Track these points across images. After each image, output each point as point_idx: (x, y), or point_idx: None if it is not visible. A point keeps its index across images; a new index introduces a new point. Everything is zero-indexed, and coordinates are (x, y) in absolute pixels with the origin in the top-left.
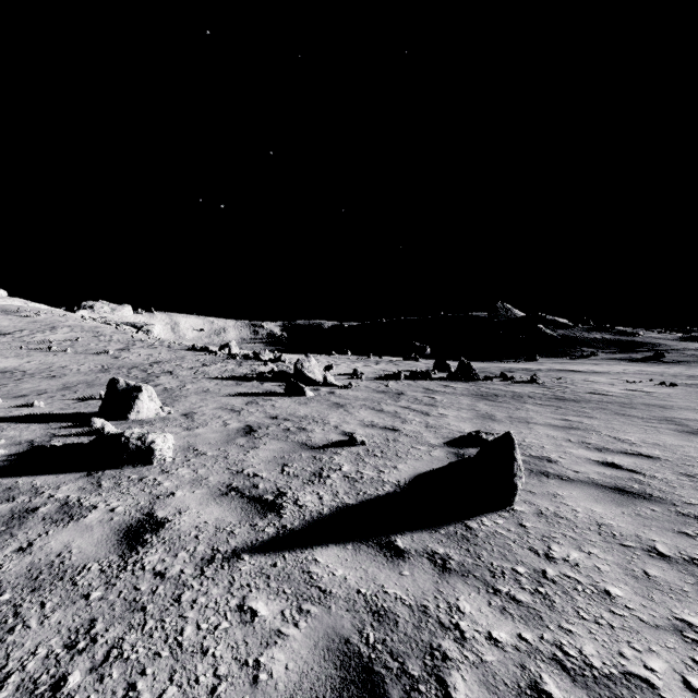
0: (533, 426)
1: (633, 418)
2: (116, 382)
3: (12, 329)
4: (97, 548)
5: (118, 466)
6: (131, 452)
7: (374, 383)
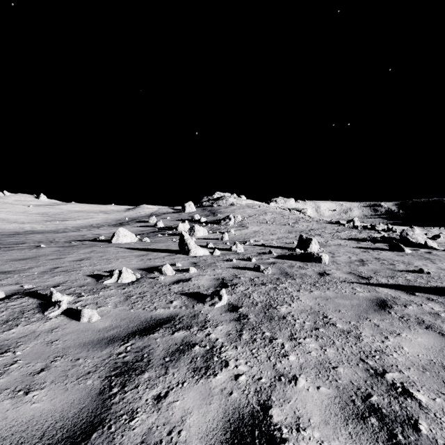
0: None
1: None
2: (302, 236)
3: (252, 214)
4: (313, 274)
5: (310, 262)
6: (314, 258)
7: None
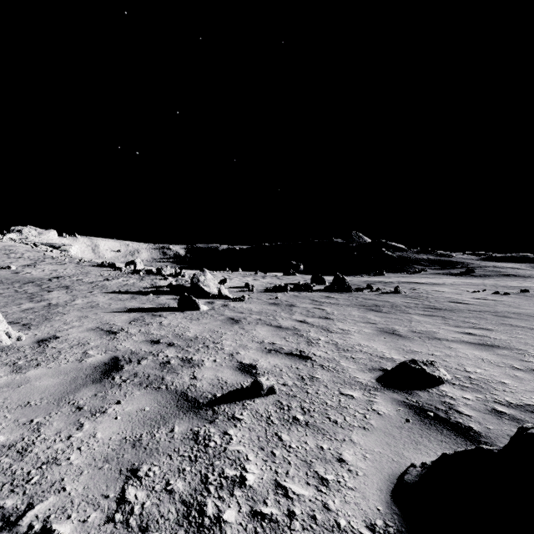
0: (450, 345)
1: (525, 329)
2: None
3: None
4: None
5: None
6: None
7: (265, 295)
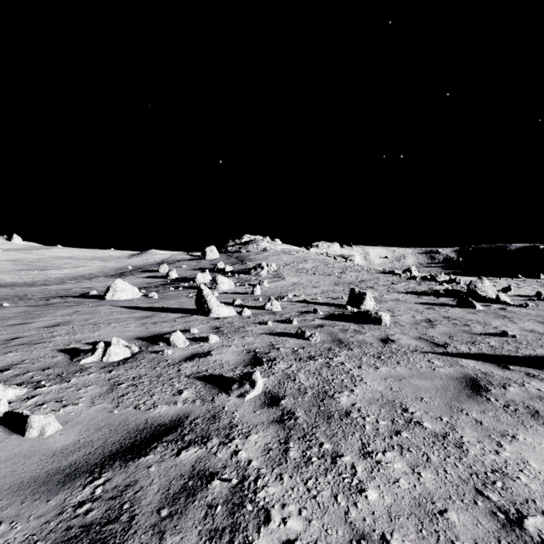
0: None
1: None
2: (353, 289)
3: (289, 262)
4: (373, 341)
5: (367, 323)
6: (372, 318)
7: None
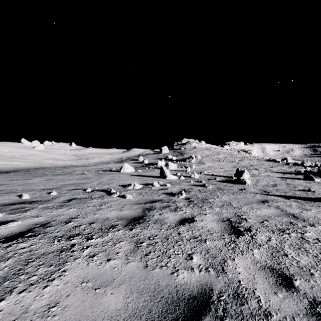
0: None
1: None
2: (238, 169)
3: (209, 154)
4: (236, 189)
5: (238, 184)
6: (241, 181)
7: None
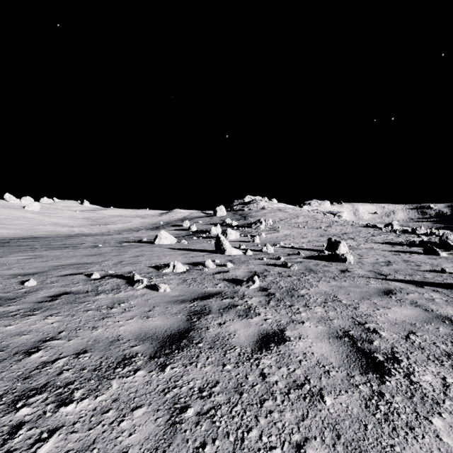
0: None
1: None
2: (331, 239)
3: (283, 218)
4: (335, 271)
5: (336, 261)
6: (339, 258)
7: None
